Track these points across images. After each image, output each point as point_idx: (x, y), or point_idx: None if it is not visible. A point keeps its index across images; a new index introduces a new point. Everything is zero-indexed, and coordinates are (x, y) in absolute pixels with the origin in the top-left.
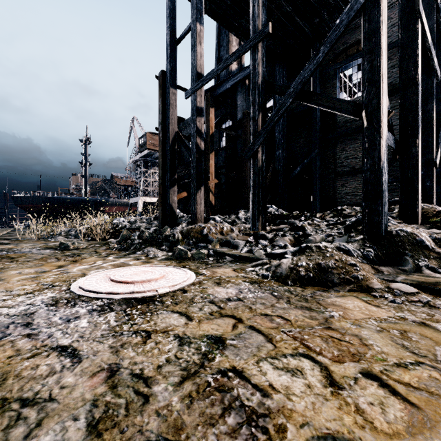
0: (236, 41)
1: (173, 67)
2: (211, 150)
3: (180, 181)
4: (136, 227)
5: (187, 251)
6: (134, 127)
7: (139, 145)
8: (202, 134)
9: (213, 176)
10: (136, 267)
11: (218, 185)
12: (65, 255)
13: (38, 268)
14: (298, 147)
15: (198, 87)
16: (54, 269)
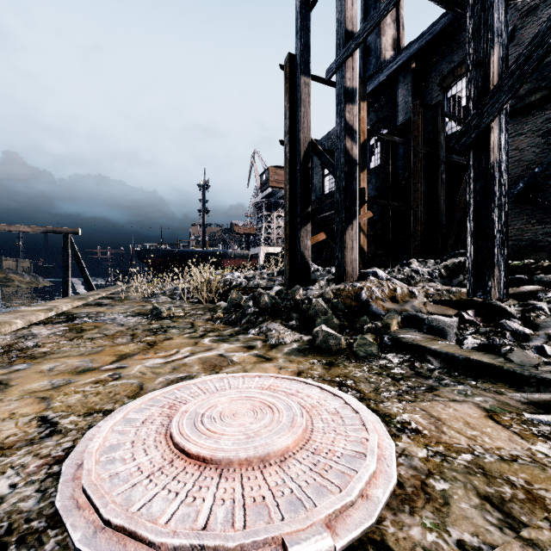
0: (390, 17)
1: (306, 45)
2: (362, 167)
3: (315, 216)
4: (253, 284)
5: (339, 336)
6: (255, 162)
7: (260, 183)
8: (354, 133)
9: (365, 206)
10: (241, 378)
11: (369, 223)
12: (147, 330)
13: (88, 358)
14: (513, 150)
15: (348, 52)
16: (107, 363)
